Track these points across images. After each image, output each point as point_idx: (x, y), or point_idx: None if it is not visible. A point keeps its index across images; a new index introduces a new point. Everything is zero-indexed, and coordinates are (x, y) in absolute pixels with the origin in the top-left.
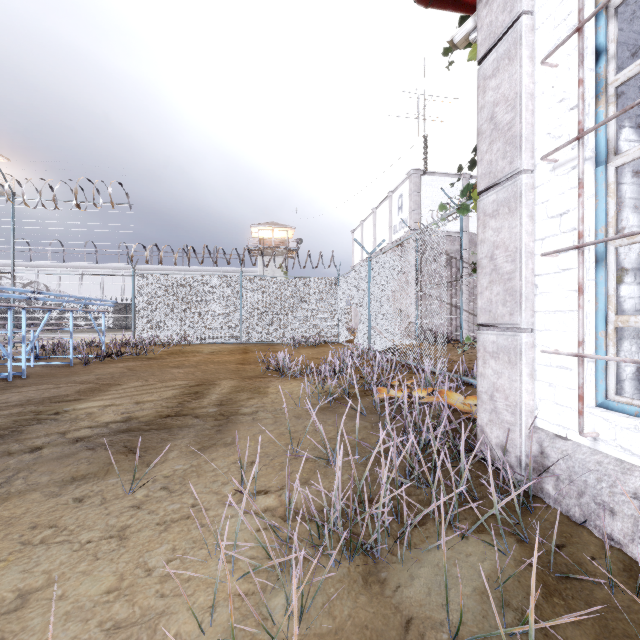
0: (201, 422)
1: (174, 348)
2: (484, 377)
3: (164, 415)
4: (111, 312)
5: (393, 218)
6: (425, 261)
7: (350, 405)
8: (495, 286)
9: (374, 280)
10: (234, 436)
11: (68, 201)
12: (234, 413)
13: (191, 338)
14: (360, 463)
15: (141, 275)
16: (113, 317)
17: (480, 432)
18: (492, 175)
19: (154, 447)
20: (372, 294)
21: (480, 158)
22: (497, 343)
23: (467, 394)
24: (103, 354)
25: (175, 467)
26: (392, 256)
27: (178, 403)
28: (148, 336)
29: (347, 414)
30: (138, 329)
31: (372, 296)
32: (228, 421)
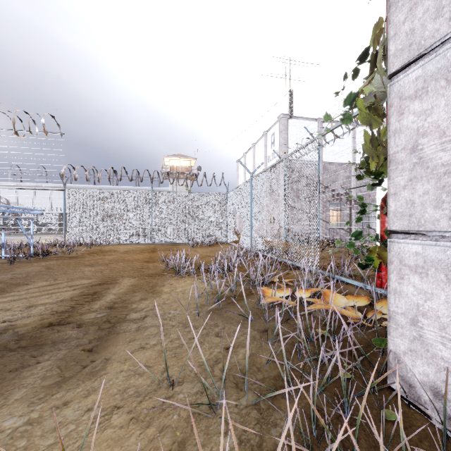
0: (81, 333)
1: (96, 248)
2: (400, 295)
3: (46, 324)
4: (57, 219)
5: (267, 150)
6: (291, 182)
7: (237, 306)
8: (420, 183)
9: (255, 194)
10: (108, 356)
11: (9, 129)
12: (121, 319)
13: (111, 240)
14: (251, 405)
15: (70, 190)
16: (58, 223)
17: (393, 360)
18: (415, 46)
19: (2, 379)
20: (253, 205)
21: (393, 32)
22: (424, 255)
23: (340, 291)
24: (30, 254)
25: (5, 424)
26: (270, 174)
27: (70, 307)
28: (75, 238)
29: (234, 318)
30: (68, 233)
31: (253, 207)
32: (110, 331)
